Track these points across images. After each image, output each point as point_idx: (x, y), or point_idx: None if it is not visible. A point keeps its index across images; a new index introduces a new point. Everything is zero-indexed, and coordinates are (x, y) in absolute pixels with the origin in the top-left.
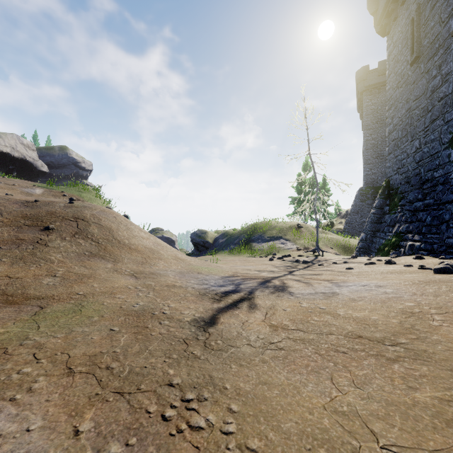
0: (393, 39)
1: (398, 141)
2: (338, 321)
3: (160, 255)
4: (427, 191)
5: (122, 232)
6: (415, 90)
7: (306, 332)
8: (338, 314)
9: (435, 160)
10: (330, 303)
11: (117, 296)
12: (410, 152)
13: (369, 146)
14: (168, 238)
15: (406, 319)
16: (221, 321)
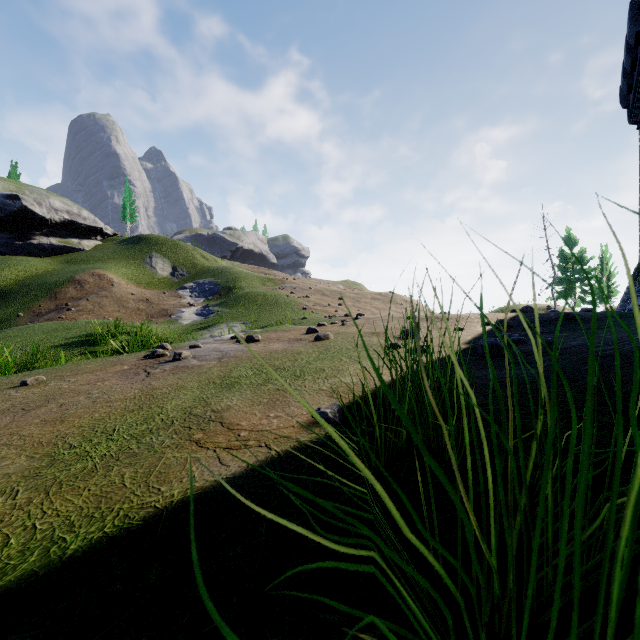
0: None
1: None
2: None
3: None
4: None
5: (424, 307)
6: None
7: None
8: None
9: None
10: None
11: None
12: None
13: None
14: None
15: None
16: None
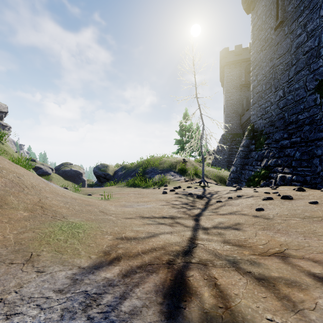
0: (258, 13)
1: (262, 93)
2: None
3: (0, 205)
4: (293, 131)
5: None
6: (278, 50)
7: None
8: None
9: (300, 105)
10: None
11: None
12: (273, 101)
13: (228, 104)
14: (76, 171)
15: None
16: None
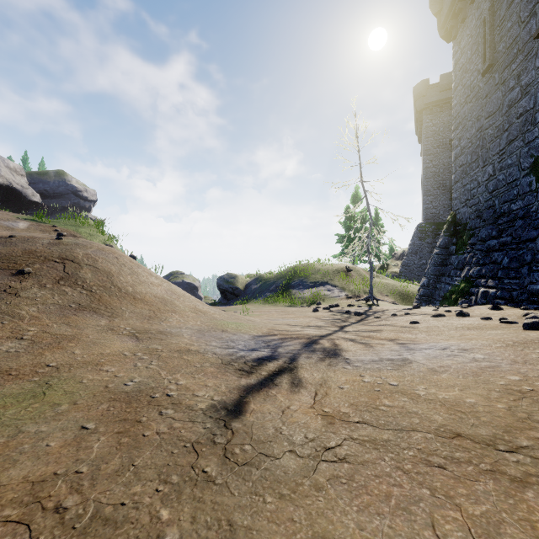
0: (461, 44)
1: (466, 167)
2: (420, 407)
3: (174, 307)
4: (503, 227)
5: (124, 277)
6: (487, 106)
7: (376, 427)
8: (418, 395)
9: (513, 189)
10: (402, 376)
11: (105, 368)
12: (481, 180)
13: (429, 174)
14: (190, 283)
15: (516, 403)
16: (250, 408)
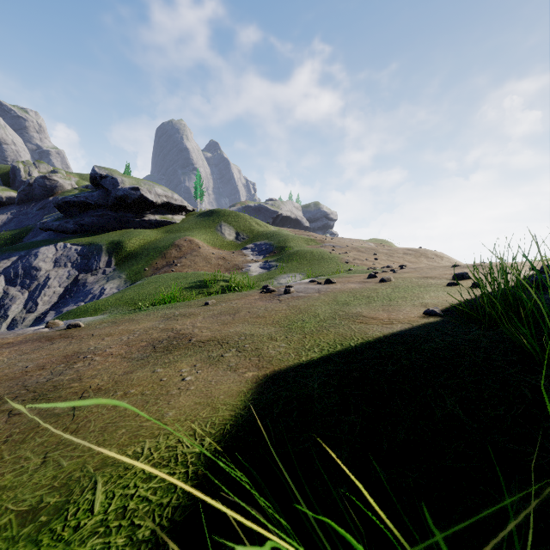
0: None
1: None
2: None
3: None
4: None
5: (455, 260)
6: None
7: None
8: None
9: None
10: None
11: None
12: None
13: None
14: None
15: None
16: None
